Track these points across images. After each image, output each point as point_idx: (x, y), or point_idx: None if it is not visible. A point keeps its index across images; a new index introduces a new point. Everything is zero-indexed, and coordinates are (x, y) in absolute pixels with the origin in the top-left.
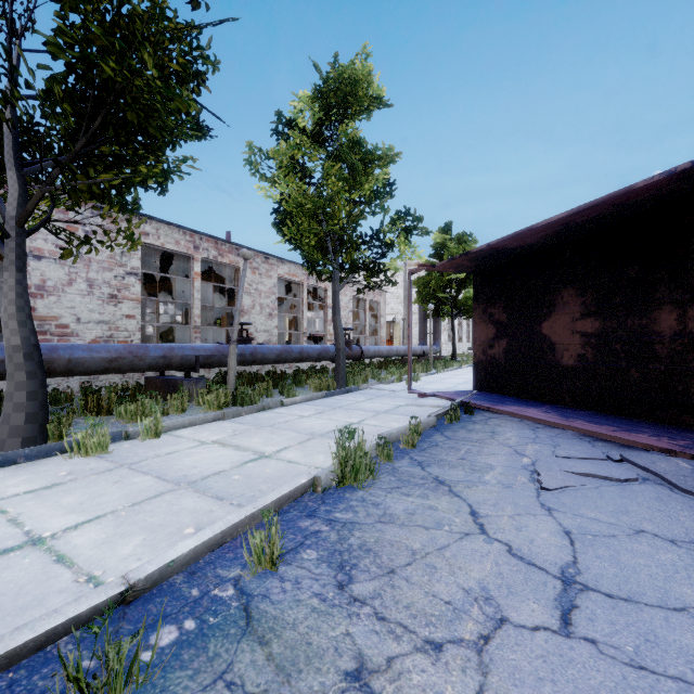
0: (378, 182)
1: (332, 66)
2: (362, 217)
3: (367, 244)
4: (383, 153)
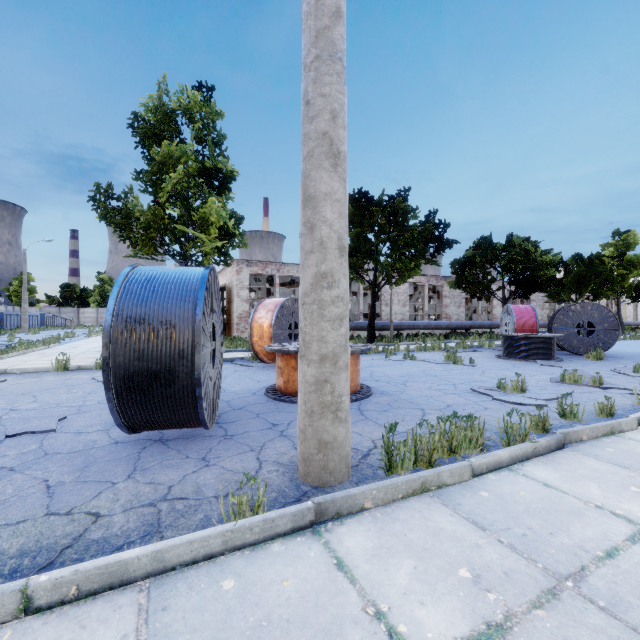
0: (639, 272)
1: (616, 231)
2: (633, 284)
3: (633, 289)
4: (638, 257)
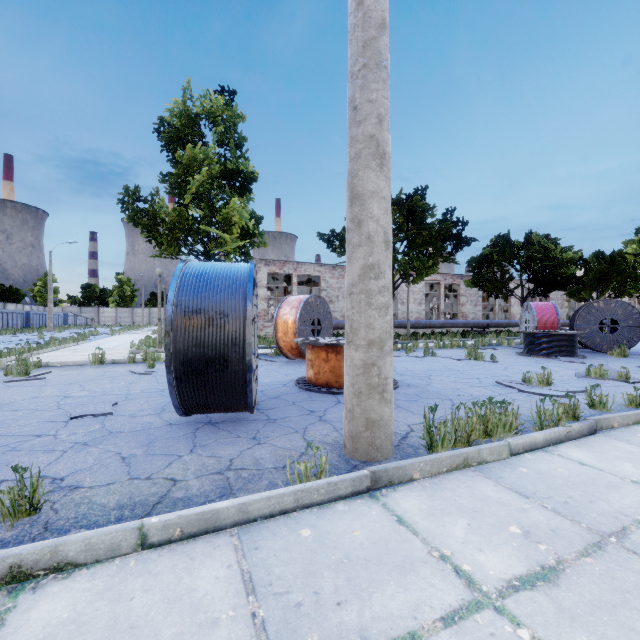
0: None
1: (639, 227)
2: None
3: None
4: None
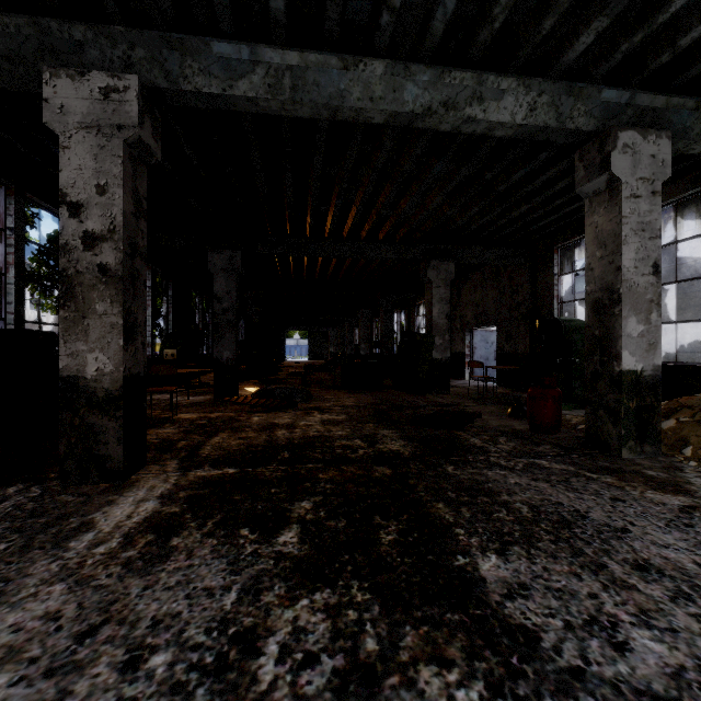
0: None
1: None
2: None
3: None
4: None
